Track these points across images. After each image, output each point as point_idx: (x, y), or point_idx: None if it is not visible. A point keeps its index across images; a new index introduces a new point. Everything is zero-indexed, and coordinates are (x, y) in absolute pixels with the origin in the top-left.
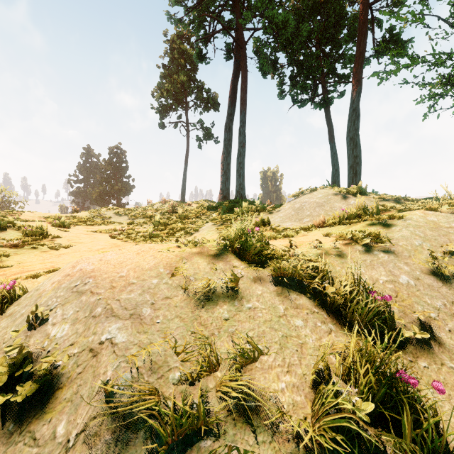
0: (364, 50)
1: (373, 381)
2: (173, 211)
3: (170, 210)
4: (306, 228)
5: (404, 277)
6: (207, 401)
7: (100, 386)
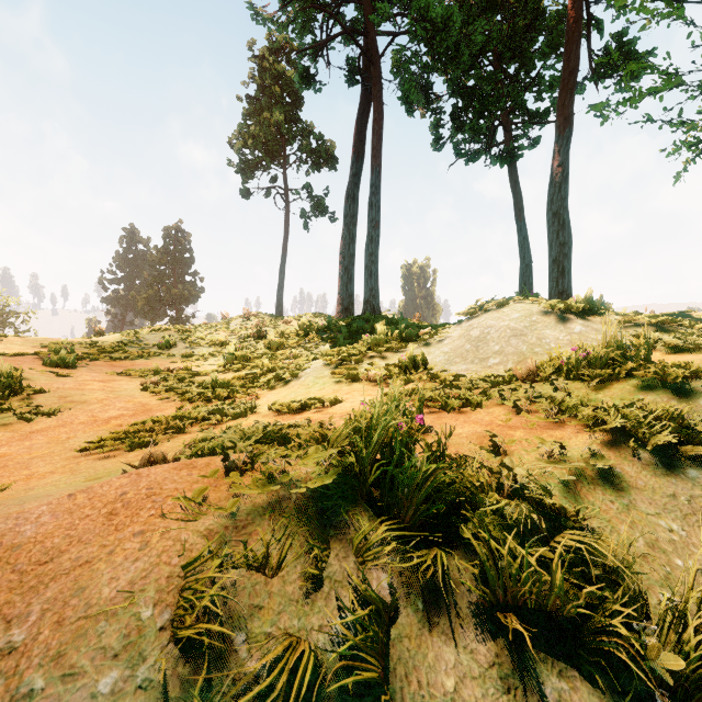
0: (577, 68)
1: None
2: (259, 335)
3: (255, 333)
4: (501, 382)
5: None
6: None
7: None
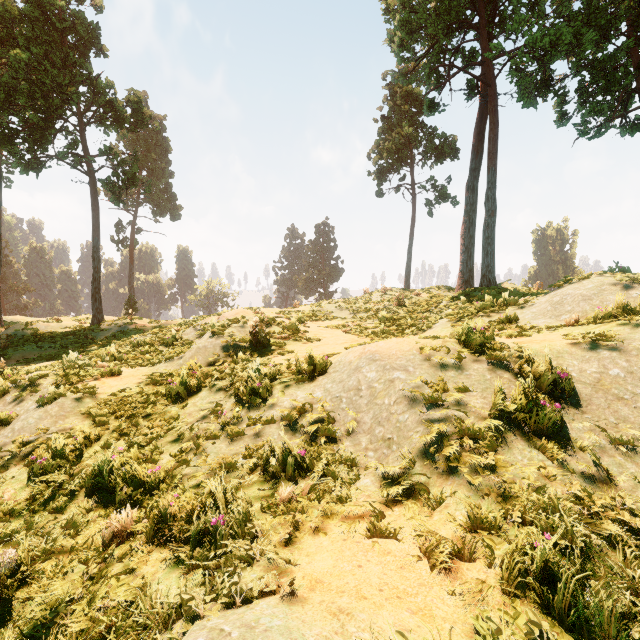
0: None
1: (525, 402)
2: (399, 304)
3: (396, 303)
4: (554, 326)
5: (616, 370)
6: (442, 399)
7: (398, 390)
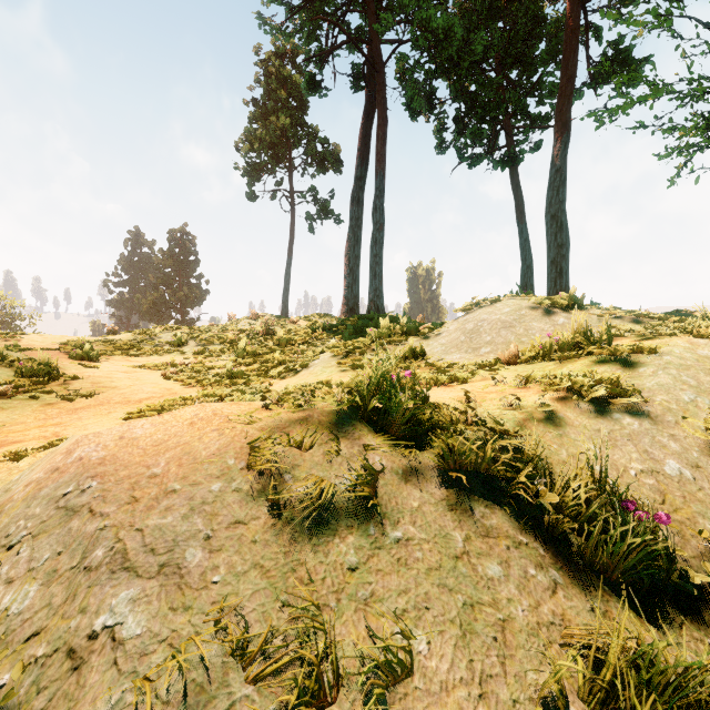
0: (575, 75)
1: None
2: (268, 333)
3: (263, 331)
4: (487, 365)
5: (673, 462)
6: None
7: None
